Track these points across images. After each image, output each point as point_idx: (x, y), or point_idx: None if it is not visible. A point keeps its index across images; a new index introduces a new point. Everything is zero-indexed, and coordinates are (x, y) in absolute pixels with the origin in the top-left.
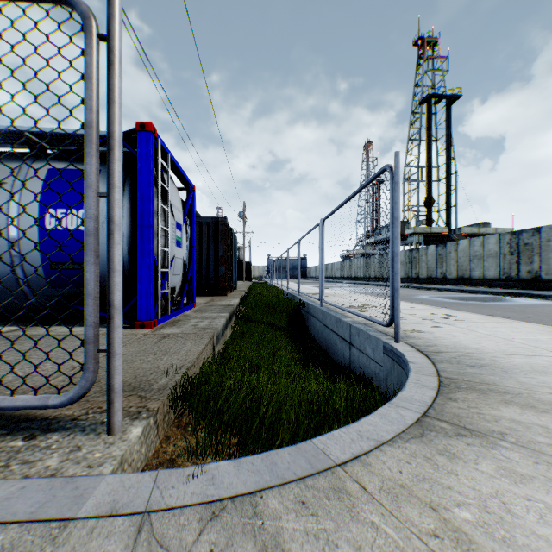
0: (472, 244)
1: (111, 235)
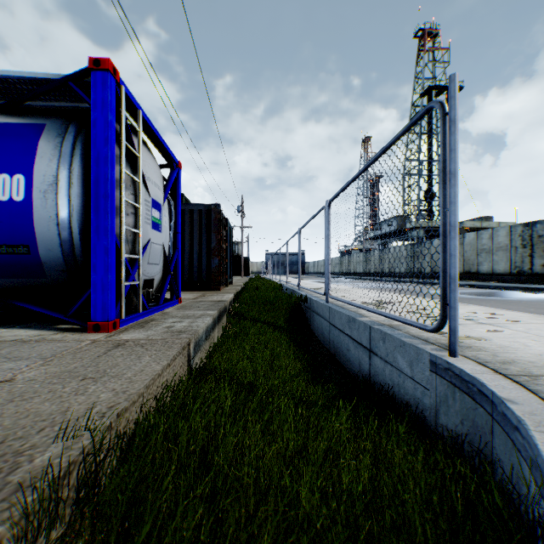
0: (479, 237)
1: None
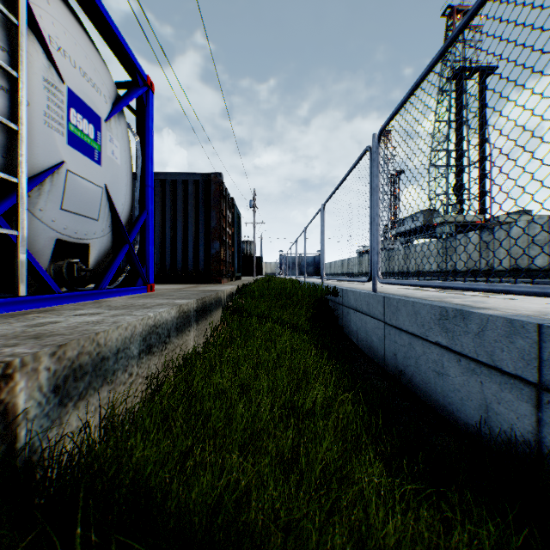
0: (531, 226)
1: None
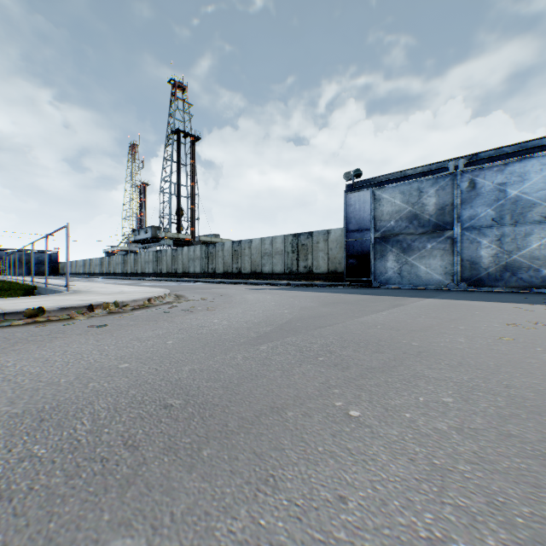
0: (190, 250)
1: None
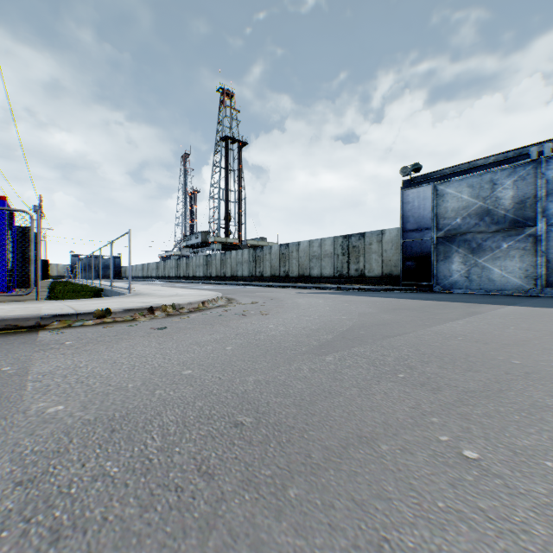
0: (238, 254)
1: (39, 261)
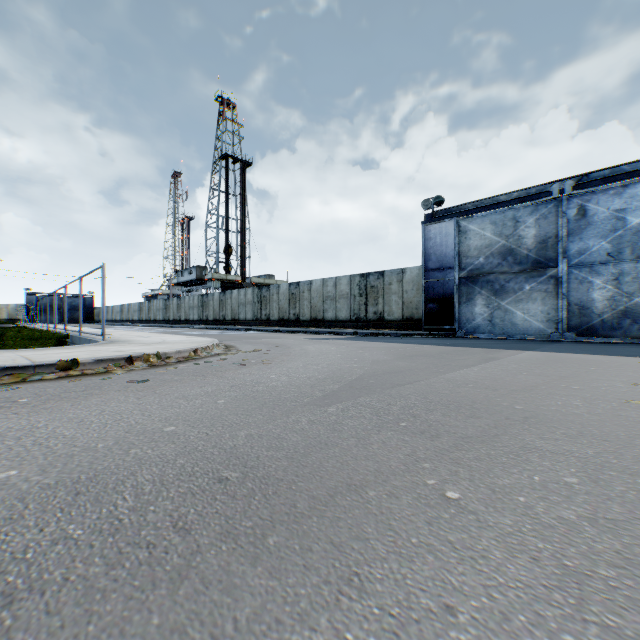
0: (240, 294)
1: None
